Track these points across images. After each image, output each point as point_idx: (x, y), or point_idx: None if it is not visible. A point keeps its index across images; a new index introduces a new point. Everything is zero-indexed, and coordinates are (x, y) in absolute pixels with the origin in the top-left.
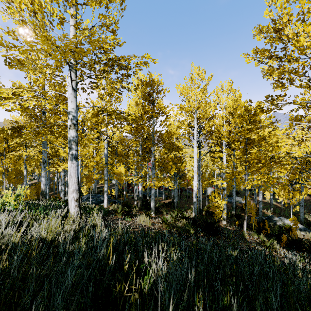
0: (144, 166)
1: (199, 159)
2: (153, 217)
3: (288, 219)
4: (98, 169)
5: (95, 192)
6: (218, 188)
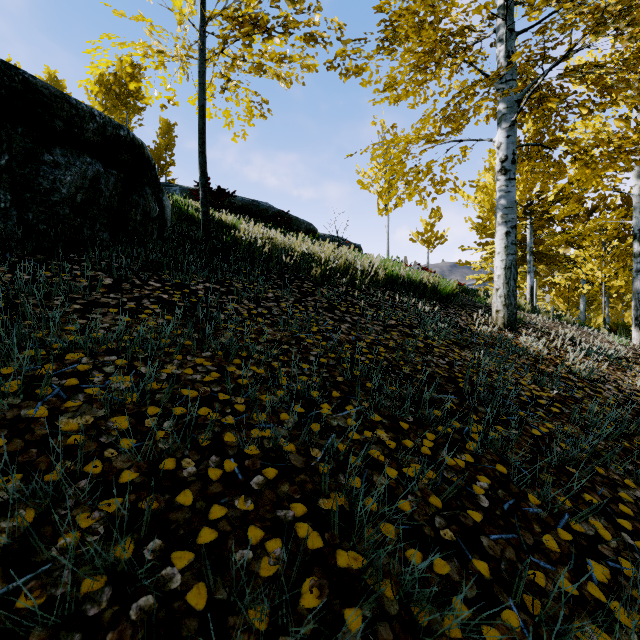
0: None
1: None
2: None
3: None
4: None
5: None
6: None
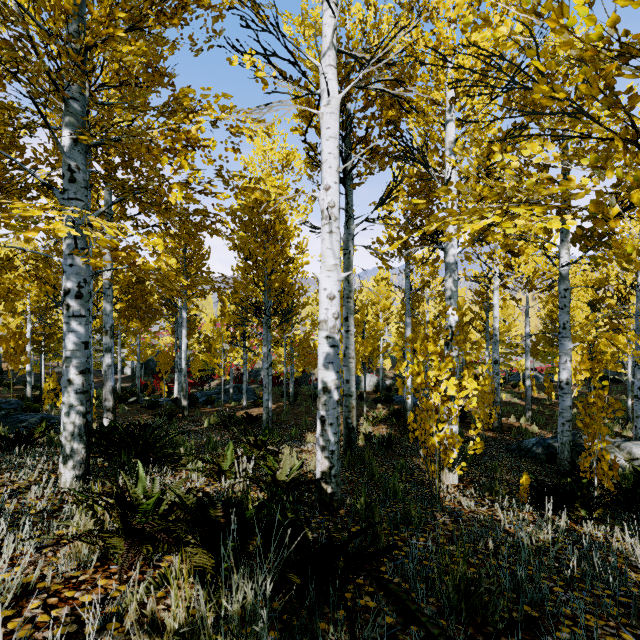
0: (205, 325)
1: (347, 237)
2: (2, 523)
3: (638, 443)
4: (18, 316)
5: (28, 395)
6: (384, 377)
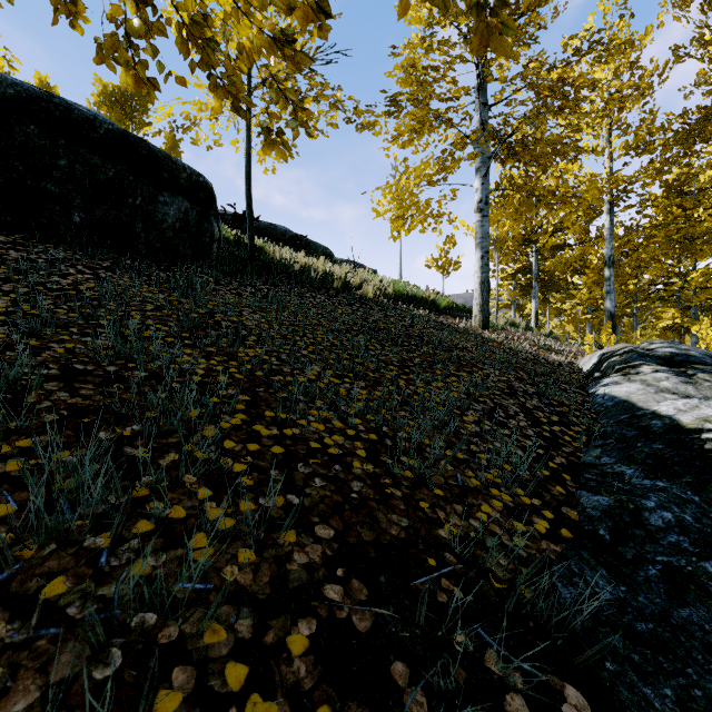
0: None
1: None
2: None
3: None
4: None
5: None
6: None
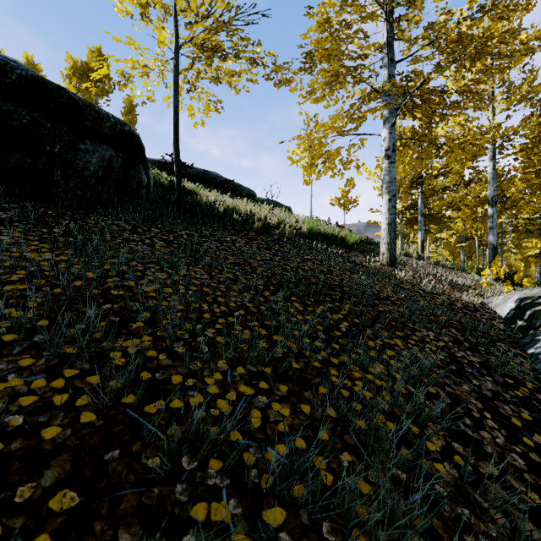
0: None
1: None
2: None
3: None
4: None
5: None
6: None
